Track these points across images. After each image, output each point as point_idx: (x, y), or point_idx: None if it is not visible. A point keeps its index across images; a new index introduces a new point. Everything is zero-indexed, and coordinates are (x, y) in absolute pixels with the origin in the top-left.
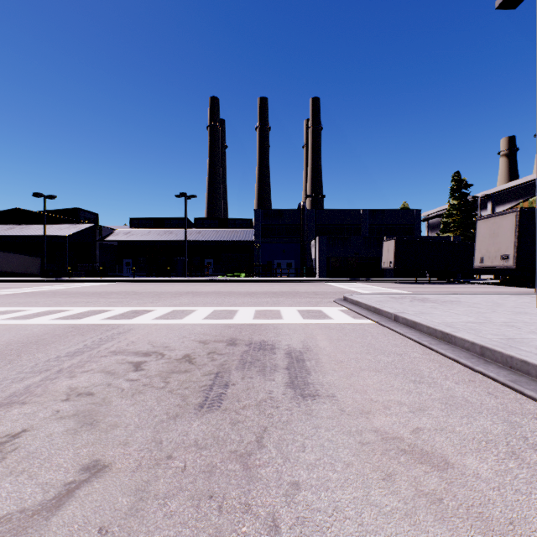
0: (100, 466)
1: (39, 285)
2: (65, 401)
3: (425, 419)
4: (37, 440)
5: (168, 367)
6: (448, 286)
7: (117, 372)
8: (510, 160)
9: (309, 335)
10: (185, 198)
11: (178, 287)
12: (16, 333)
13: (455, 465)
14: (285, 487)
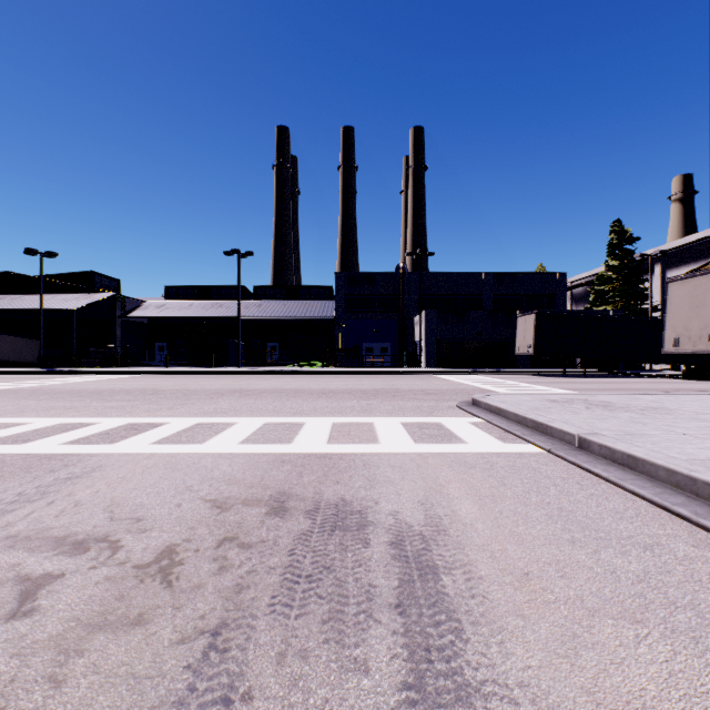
0: None
1: (25, 379)
2: None
3: None
4: None
5: (100, 602)
6: (615, 380)
7: None
8: (685, 207)
9: (432, 483)
10: (239, 256)
11: (223, 382)
12: None
13: None
14: None
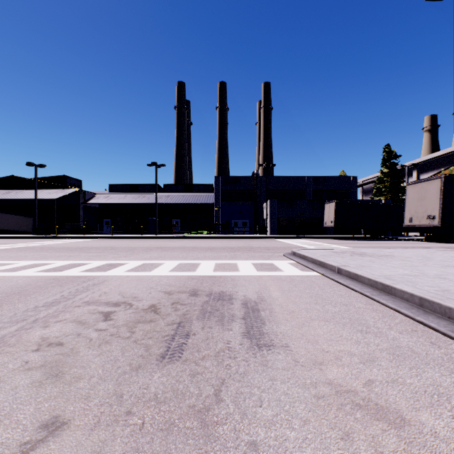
0: (58, 424)
1: (31, 241)
2: (36, 351)
3: (376, 371)
4: (1, 393)
5: (134, 317)
6: (381, 242)
7: (88, 322)
8: (432, 135)
9: (262, 286)
10: (156, 167)
11: (149, 243)
12: (2, 284)
13: (411, 422)
14: (243, 447)
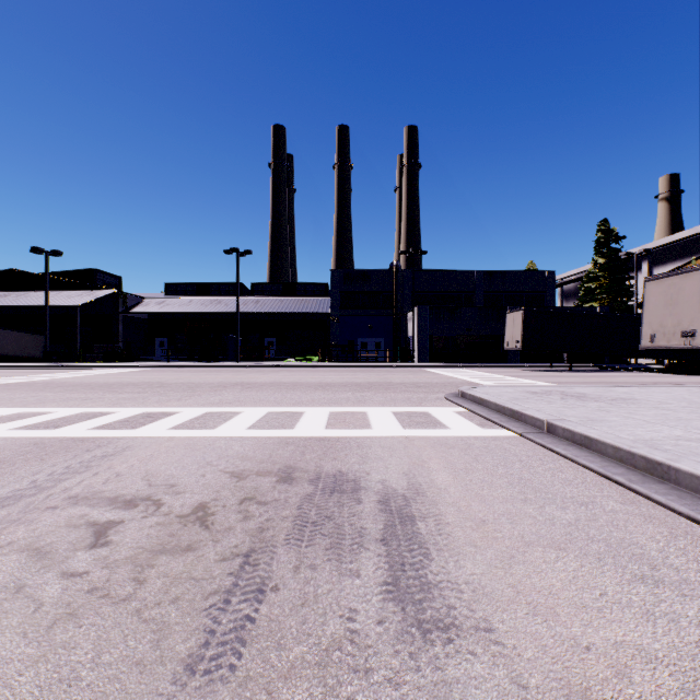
0: None
1: (34, 373)
2: None
3: None
4: None
5: (157, 538)
6: (598, 374)
7: (54, 552)
8: (672, 206)
9: (415, 459)
10: (237, 255)
11: (224, 376)
12: None
13: None
14: None
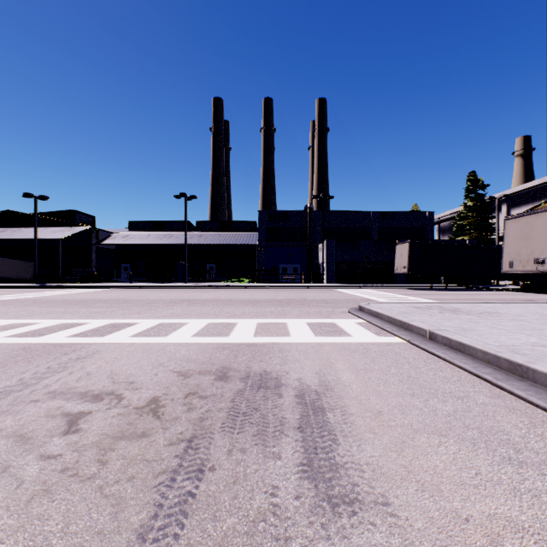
0: None
1: (26, 292)
2: None
3: None
4: None
5: (118, 426)
6: (468, 293)
7: (34, 438)
8: (525, 161)
9: (325, 361)
10: (185, 199)
11: (175, 294)
12: None
13: None
14: None
